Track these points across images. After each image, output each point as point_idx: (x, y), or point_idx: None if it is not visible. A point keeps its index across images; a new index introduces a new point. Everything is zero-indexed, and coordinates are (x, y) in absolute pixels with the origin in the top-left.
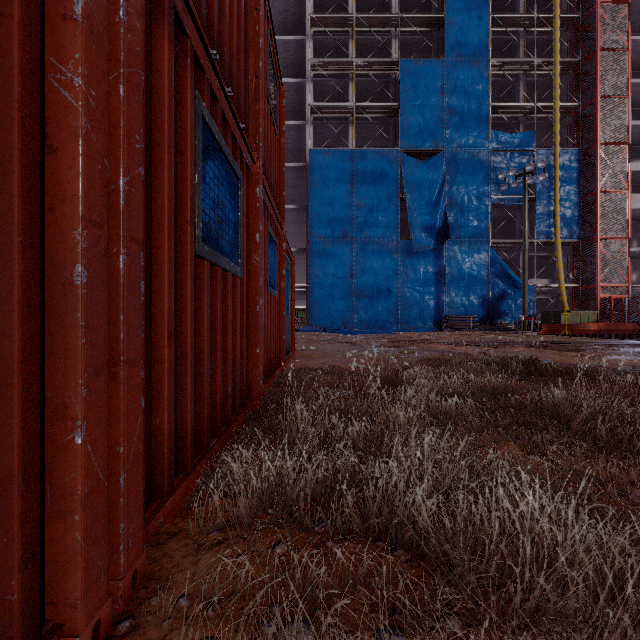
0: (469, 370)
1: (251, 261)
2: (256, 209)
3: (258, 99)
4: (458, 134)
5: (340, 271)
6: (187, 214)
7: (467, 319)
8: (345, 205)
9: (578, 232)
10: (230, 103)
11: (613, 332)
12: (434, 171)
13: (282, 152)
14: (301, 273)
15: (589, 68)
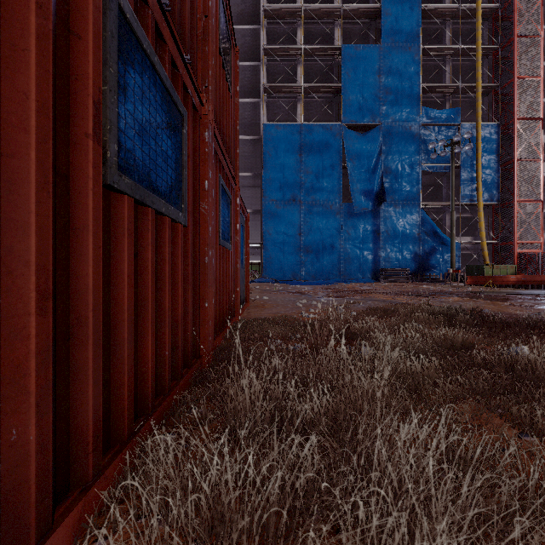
0: (417, 321)
1: (199, 209)
2: (205, 154)
3: (207, 40)
4: (393, 110)
5: (290, 230)
6: (87, 124)
7: (401, 272)
8: (294, 172)
9: (497, 196)
10: (167, 17)
11: (530, 283)
12: (372, 142)
13: (236, 111)
14: (256, 232)
15: (506, 54)
